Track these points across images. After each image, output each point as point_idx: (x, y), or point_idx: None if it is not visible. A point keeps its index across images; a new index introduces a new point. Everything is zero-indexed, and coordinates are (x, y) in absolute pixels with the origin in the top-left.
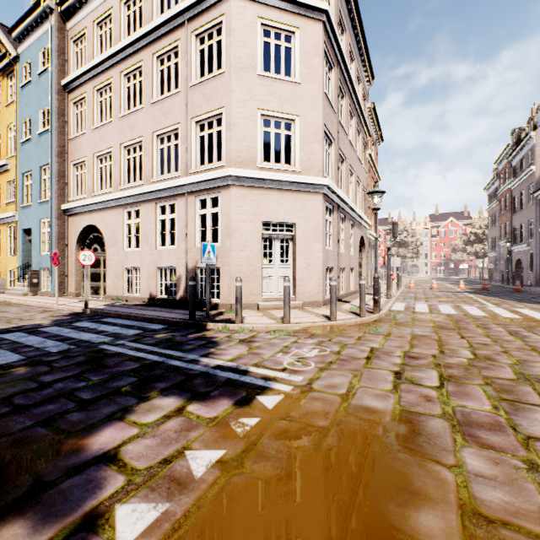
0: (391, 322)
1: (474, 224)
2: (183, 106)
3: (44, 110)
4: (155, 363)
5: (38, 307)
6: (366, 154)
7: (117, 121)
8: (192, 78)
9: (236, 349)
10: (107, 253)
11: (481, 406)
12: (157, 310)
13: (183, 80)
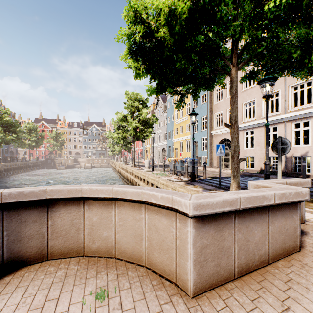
0: None
1: None
2: (282, 80)
3: (203, 95)
4: None
5: (212, 171)
6: None
7: (240, 93)
8: None
9: None
10: None
11: None
12: (273, 175)
13: None
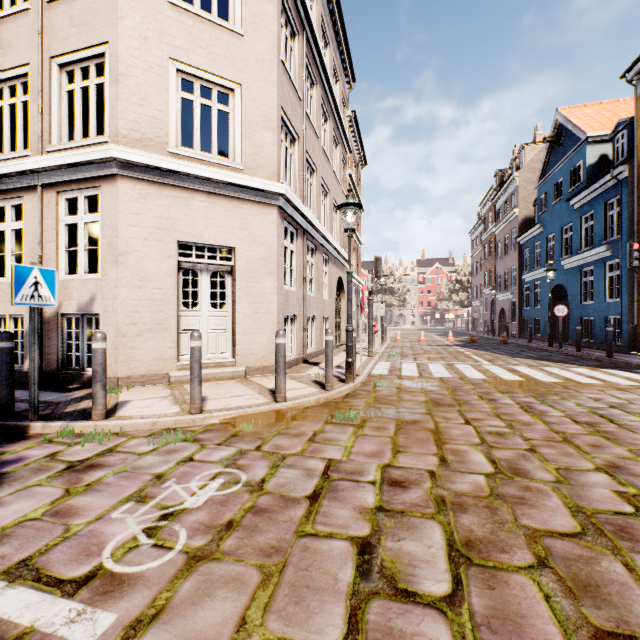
0: (370, 397)
1: (459, 270)
2: (36, 35)
3: None
4: None
5: None
6: (346, 174)
7: None
8: None
9: (26, 501)
10: None
11: None
12: None
13: None
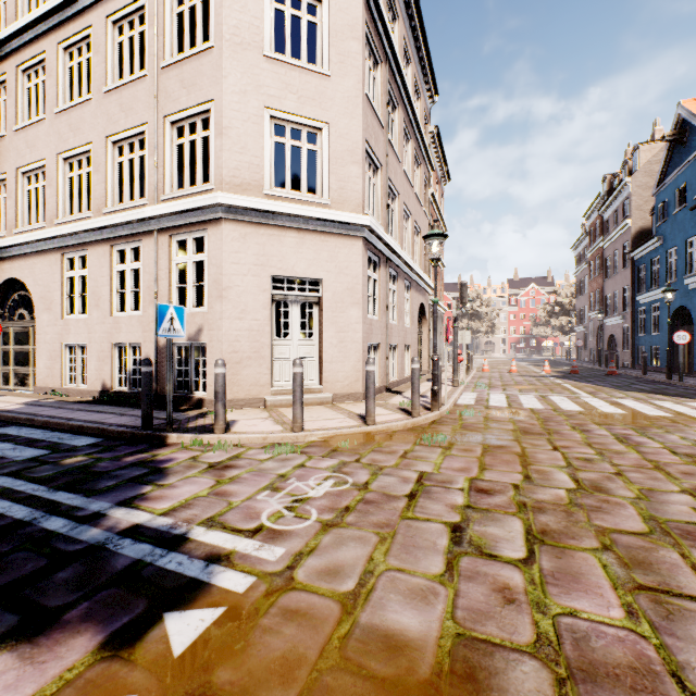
0: (456, 424)
1: (559, 291)
2: (152, 98)
3: None
4: (11, 526)
5: None
6: (428, 194)
7: (53, 118)
8: (166, 55)
9: (192, 486)
10: (37, 322)
11: (605, 610)
12: (102, 412)
13: (152, 58)
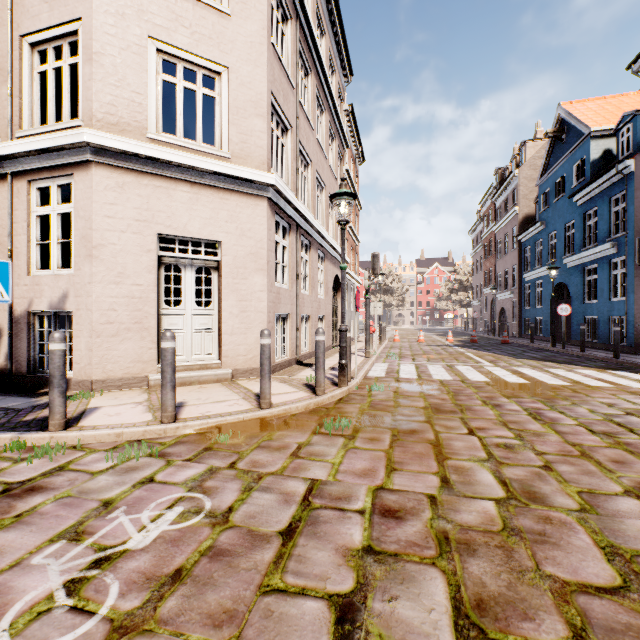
0: (364, 402)
1: (459, 270)
2: (5, 12)
3: None
4: None
5: None
6: (343, 170)
7: None
8: None
9: None
10: None
11: None
12: None
13: None
